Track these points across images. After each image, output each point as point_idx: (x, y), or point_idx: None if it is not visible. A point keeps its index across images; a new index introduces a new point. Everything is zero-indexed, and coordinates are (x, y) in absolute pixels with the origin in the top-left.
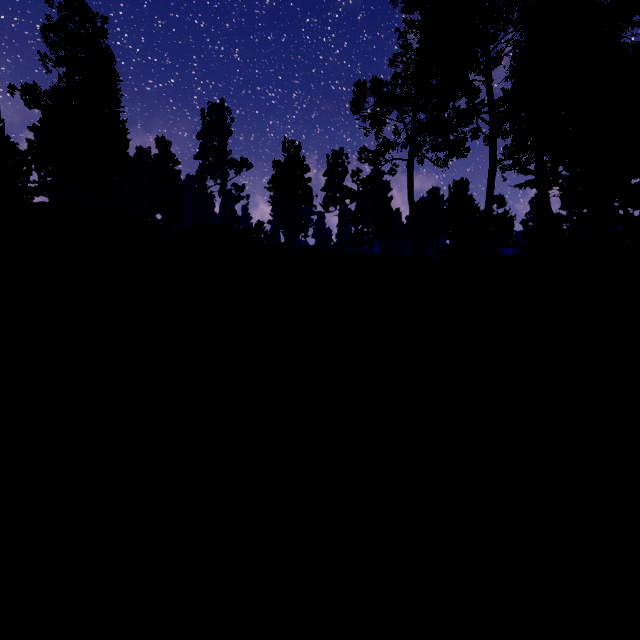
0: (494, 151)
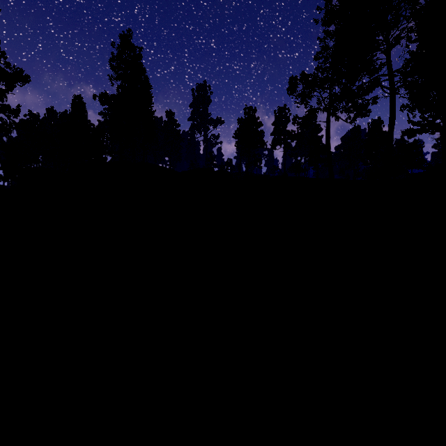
0: (393, 107)
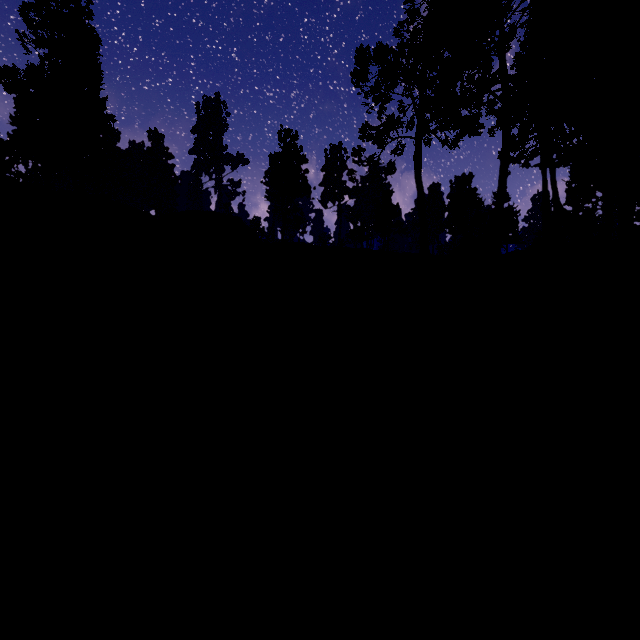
0: (508, 132)
